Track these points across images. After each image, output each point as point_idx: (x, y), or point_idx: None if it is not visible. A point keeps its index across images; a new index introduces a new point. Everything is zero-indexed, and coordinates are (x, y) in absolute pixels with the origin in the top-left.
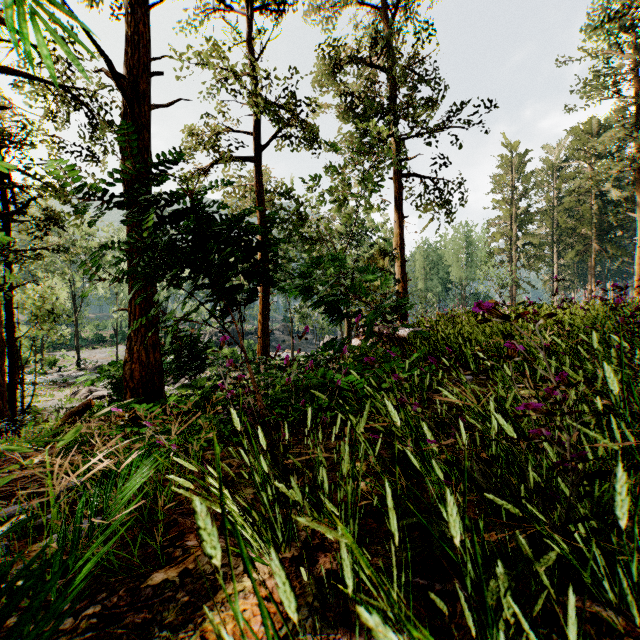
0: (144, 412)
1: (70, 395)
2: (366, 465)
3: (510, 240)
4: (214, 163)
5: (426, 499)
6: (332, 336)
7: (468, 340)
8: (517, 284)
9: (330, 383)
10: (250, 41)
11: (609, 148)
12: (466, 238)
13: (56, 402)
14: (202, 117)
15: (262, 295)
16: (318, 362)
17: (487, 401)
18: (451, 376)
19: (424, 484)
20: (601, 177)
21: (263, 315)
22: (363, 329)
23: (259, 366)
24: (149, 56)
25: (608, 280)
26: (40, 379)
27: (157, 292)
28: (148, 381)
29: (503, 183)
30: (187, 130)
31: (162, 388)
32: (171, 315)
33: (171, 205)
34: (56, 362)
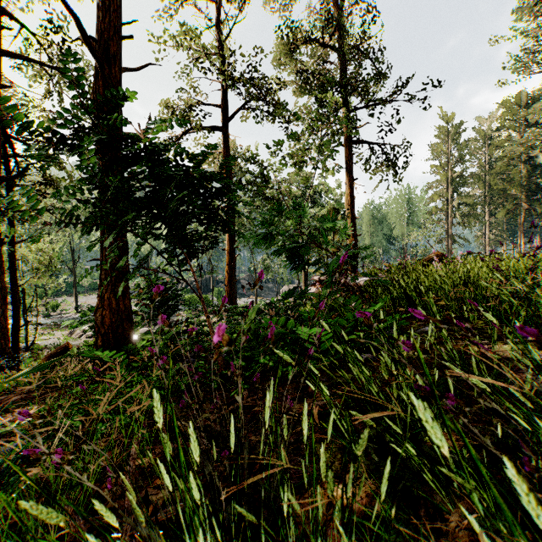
0: (108, 358)
1: (67, 334)
2: (341, 449)
3: (446, 201)
4: (186, 132)
5: (447, 536)
6: (290, 284)
7: (428, 289)
8: (453, 239)
9: (290, 331)
10: (218, 25)
11: (539, 117)
12: (407, 199)
13: (55, 340)
14: (176, 91)
15: (229, 248)
16: (278, 309)
17: (467, 357)
18: (414, 325)
19: (434, 500)
20: (531, 143)
21: (230, 266)
22: (319, 278)
23: (222, 313)
24: (119, 21)
25: (534, 235)
26: (44, 320)
27: (127, 243)
28: (118, 327)
29: (440, 151)
30: (163, 103)
31: (131, 333)
32: (123, 262)
33: (126, 148)
34: (58, 306)
